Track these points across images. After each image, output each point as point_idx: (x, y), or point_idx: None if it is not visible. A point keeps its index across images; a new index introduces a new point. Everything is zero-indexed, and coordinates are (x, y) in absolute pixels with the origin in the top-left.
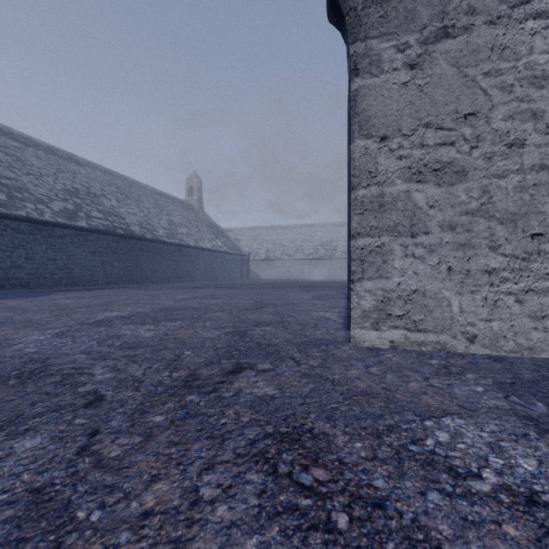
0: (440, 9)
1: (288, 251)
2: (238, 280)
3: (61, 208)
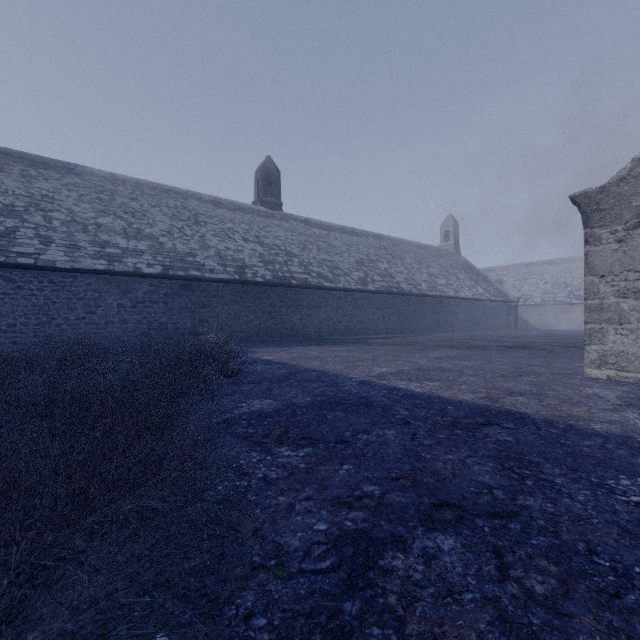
0: (636, 213)
1: (578, 293)
2: (503, 331)
3: (357, 277)
